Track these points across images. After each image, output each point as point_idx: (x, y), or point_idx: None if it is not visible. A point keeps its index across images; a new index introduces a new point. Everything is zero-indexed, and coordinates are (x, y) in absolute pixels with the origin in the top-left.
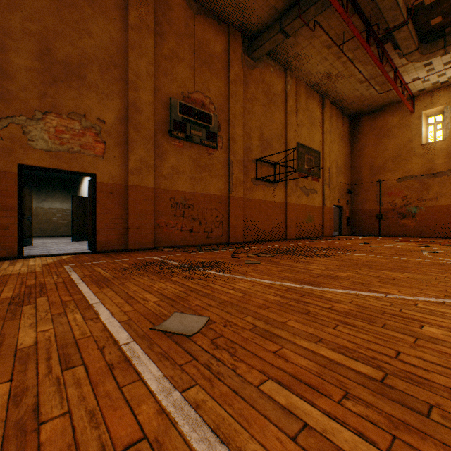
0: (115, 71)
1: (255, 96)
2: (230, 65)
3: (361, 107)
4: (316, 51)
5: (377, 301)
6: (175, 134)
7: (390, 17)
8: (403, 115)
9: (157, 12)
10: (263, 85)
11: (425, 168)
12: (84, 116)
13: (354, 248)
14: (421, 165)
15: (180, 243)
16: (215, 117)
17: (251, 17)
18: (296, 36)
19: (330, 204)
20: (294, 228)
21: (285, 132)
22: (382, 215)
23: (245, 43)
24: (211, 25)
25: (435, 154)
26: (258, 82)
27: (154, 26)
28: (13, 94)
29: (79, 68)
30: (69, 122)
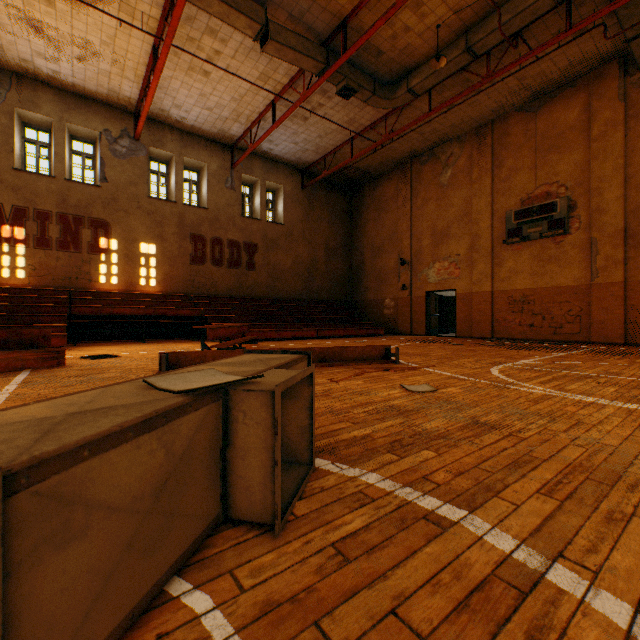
0: (465, 219)
1: None
2: (591, 120)
3: None
4: None
5: None
6: (509, 242)
7: None
8: None
9: (495, 150)
10: None
11: None
12: (449, 257)
13: None
14: None
15: (518, 336)
16: (563, 199)
17: (600, 50)
18: None
19: None
20: None
21: None
22: None
23: (632, 58)
24: (560, 99)
25: None
26: None
27: (493, 163)
28: (423, 260)
29: (447, 230)
30: (442, 263)
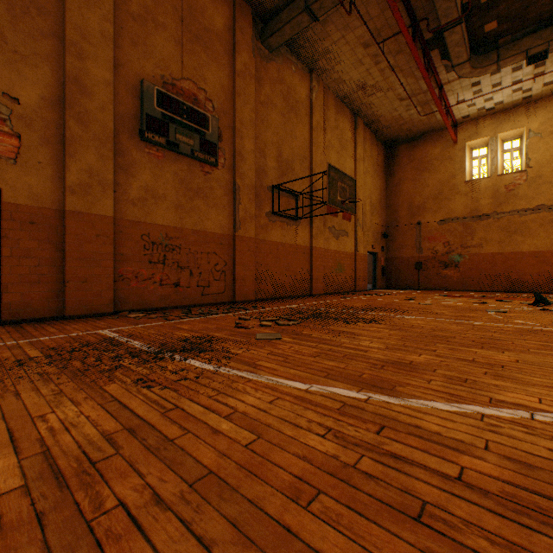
0: (41, 19)
1: (271, 100)
2: (237, 49)
3: (398, 132)
4: (350, 50)
5: (535, 440)
6: (151, 138)
7: (443, 11)
8: (445, 145)
9: None
10: (282, 87)
11: (469, 209)
12: None
13: (401, 307)
14: (465, 205)
15: (159, 304)
16: (215, 120)
17: None
18: (325, 24)
19: (364, 249)
20: (322, 280)
21: (310, 153)
22: (422, 264)
23: (258, 24)
24: None
25: (480, 193)
26: (275, 81)
27: None
28: None
29: None
30: None
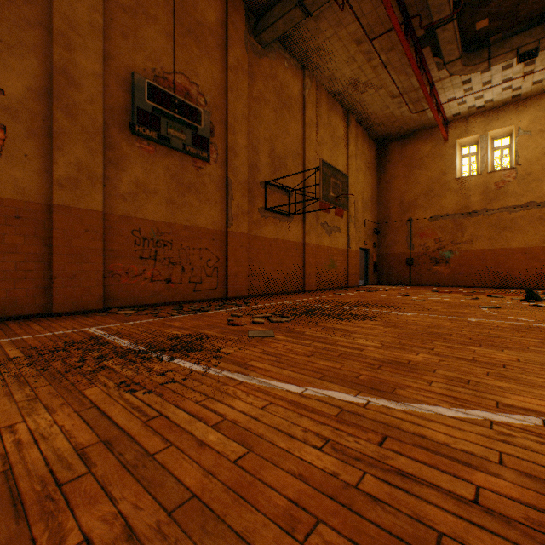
0: (27, 8)
1: (264, 96)
2: (229, 44)
3: (390, 130)
4: (343, 46)
5: None
6: (142, 132)
7: (436, 7)
8: (436, 143)
9: None
10: (275, 83)
11: (459, 206)
12: None
13: (394, 303)
14: (456, 202)
15: (150, 300)
16: (207, 115)
17: None
18: (318, 20)
19: (356, 246)
20: (314, 276)
21: (302, 149)
22: (413, 260)
23: (250, 19)
24: None
25: (471, 190)
26: (268, 76)
27: None
28: None
29: None
30: None
